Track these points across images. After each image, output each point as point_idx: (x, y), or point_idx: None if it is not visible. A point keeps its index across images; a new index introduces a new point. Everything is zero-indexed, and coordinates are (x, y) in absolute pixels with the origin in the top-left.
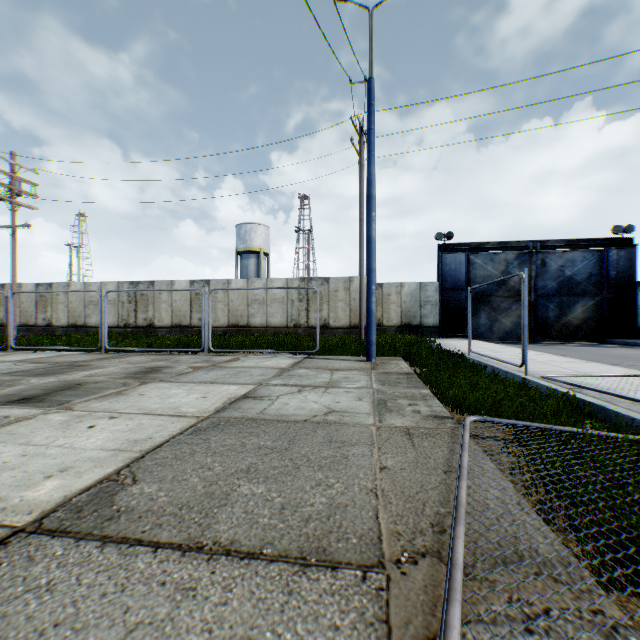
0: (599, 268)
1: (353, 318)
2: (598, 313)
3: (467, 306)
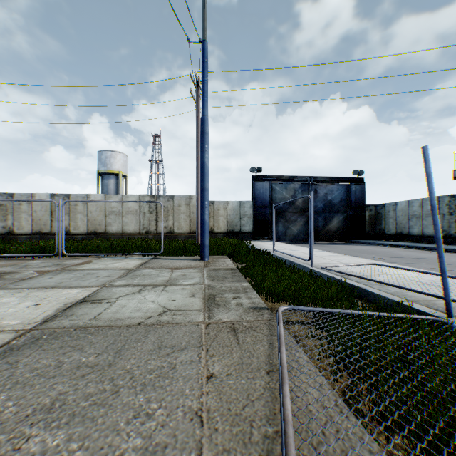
0: (346, 196)
1: (192, 226)
2: (346, 224)
3: (270, 218)
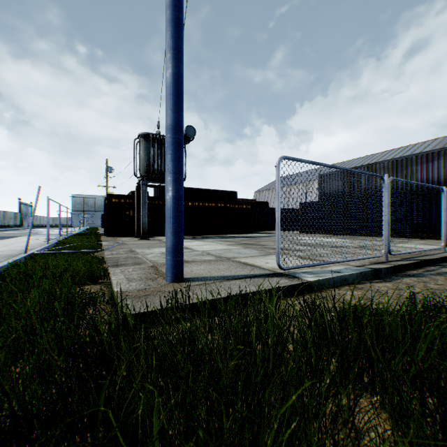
0: None
1: None
2: None
3: None
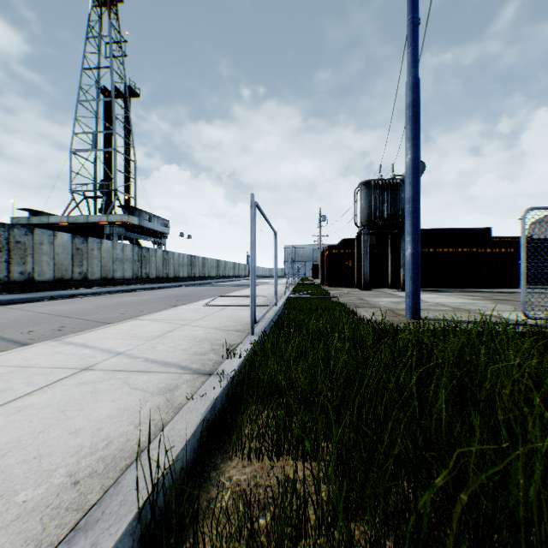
0: None
1: None
2: None
3: None
